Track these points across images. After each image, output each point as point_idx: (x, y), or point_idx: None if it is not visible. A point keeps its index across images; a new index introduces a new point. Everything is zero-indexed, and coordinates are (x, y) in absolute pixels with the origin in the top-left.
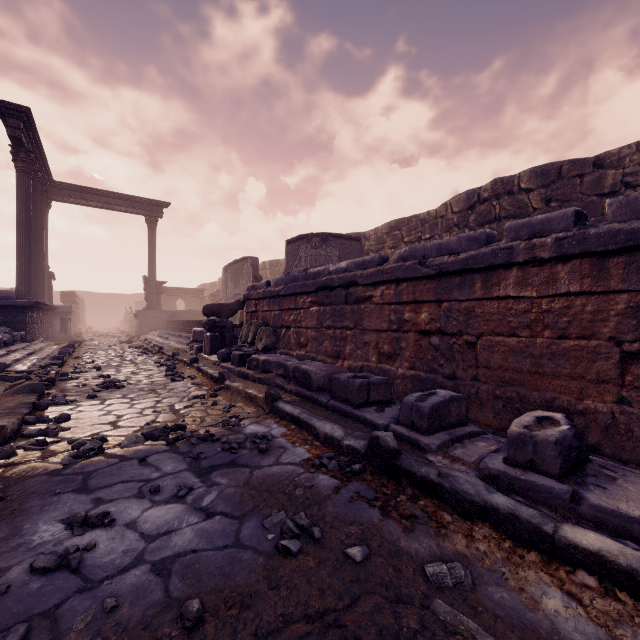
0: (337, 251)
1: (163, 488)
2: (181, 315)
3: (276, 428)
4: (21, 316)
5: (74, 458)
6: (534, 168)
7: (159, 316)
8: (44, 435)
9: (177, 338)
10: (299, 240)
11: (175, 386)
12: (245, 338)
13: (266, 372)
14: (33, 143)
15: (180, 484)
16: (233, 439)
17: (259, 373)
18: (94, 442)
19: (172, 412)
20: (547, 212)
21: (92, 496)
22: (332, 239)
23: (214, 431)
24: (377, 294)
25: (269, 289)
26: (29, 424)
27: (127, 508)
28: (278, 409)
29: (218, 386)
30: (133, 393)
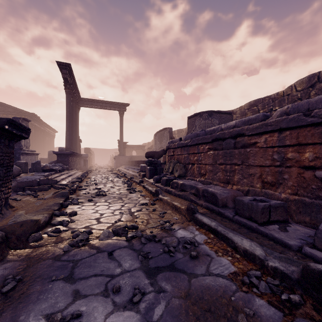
0: (217, 121)
1: (122, 287)
2: (134, 158)
3: (198, 235)
4: (67, 158)
5: (71, 246)
6: None
7: (124, 158)
8: (61, 225)
9: (132, 169)
10: (195, 116)
11: (131, 196)
12: (167, 170)
13: (183, 191)
14: (72, 80)
15: (135, 286)
16: (169, 241)
17: (178, 191)
18: (84, 234)
19: (130, 214)
20: None
21: (74, 287)
22: (214, 114)
23: (155, 232)
24: (261, 141)
25: (181, 142)
26: (57, 216)
27: (94, 309)
28: (197, 219)
29: (155, 198)
30: (110, 199)
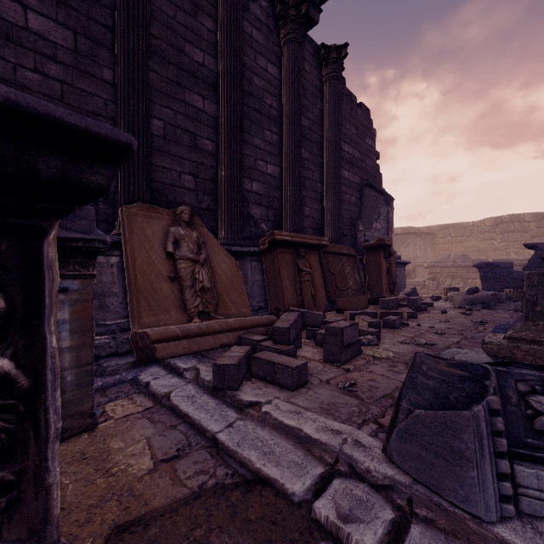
0: (428, 241)
1: None
2: None
3: None
4: None
5: None
6: (532, 213)
7: None
8: None
9: None
10: (407, 234)
11: None
12: (442, 283)
13: None
14: None
15: None
16: None
17: None
18: None
19: None
20: (538, 232)
21: None
22: (427, 235)
23: None
24: None
25: (458, 263)
26: None
27: None
28: None
29: None
30: None
